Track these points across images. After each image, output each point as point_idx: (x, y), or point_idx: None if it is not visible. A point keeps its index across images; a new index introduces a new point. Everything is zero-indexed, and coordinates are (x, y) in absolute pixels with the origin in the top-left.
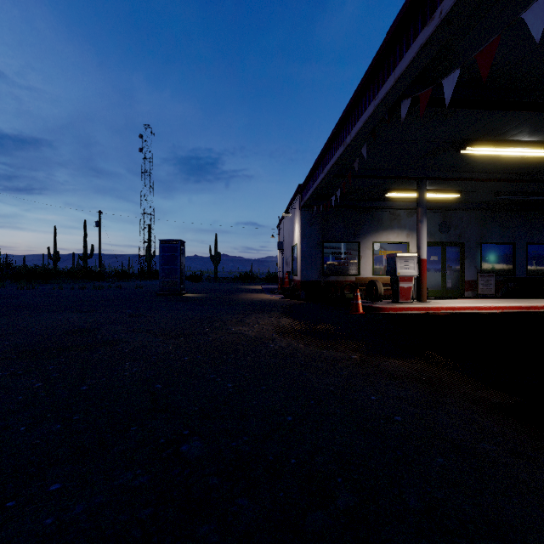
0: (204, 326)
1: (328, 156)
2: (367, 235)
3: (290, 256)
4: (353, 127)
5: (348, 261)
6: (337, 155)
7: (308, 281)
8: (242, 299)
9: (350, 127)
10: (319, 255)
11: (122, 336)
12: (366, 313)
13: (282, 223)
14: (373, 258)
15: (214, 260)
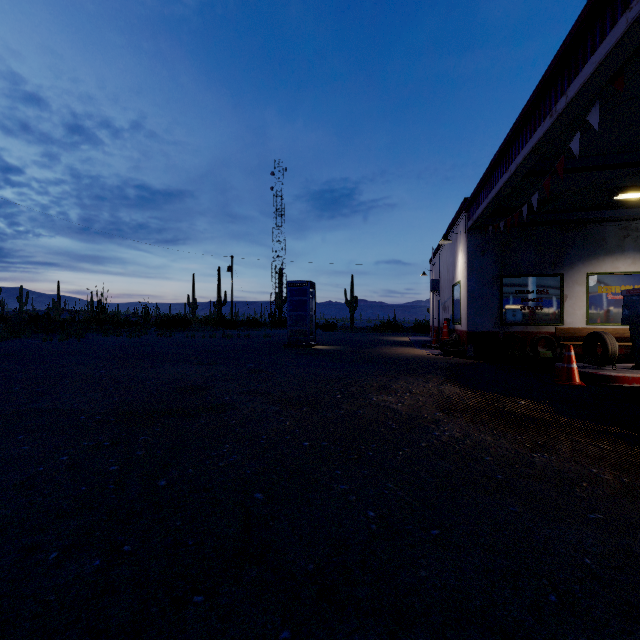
0: (335, 392)
1: (517, 144)
2: (576, 264)
3: (449, 298)
4: (571, 81)
5: (542, 303)
6: (535, 138)
7: (479, 332)
8: (385, 354)
9: (565, 83)
10: (495, 295)
11: (234, 399)
12: (587, 384)
13: (437, 256)
14: (587, 299)
15: (350, 306)
